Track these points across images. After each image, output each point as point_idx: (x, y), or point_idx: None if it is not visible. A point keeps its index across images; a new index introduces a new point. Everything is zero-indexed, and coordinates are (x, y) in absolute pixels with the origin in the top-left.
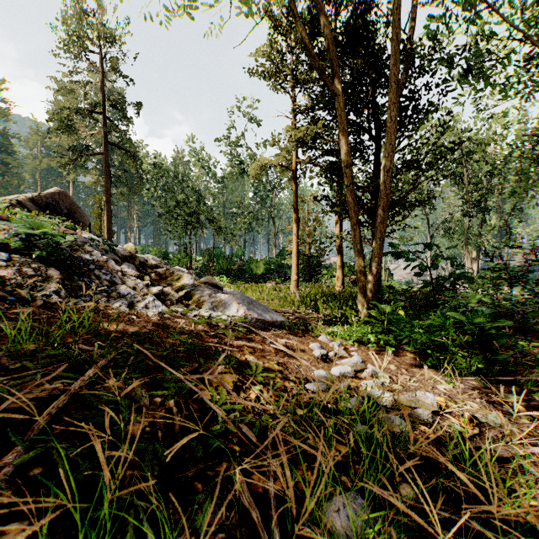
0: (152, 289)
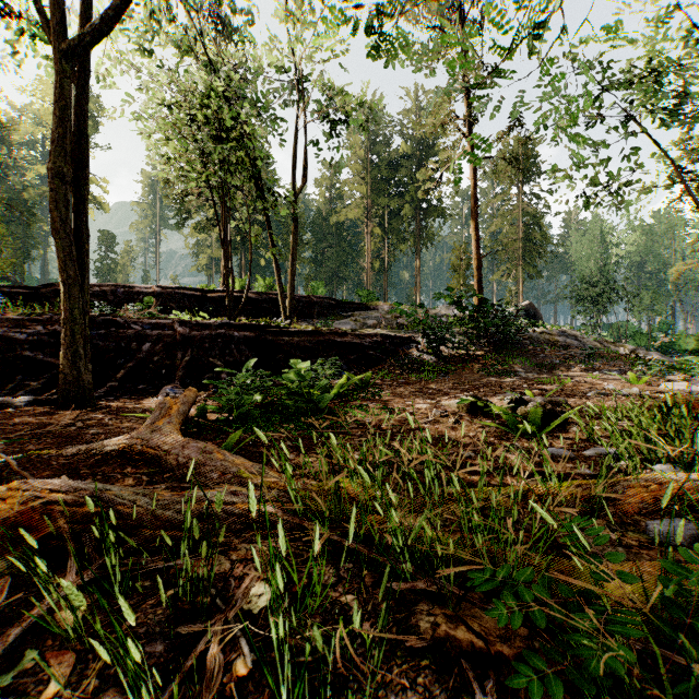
0: (620, 349)
